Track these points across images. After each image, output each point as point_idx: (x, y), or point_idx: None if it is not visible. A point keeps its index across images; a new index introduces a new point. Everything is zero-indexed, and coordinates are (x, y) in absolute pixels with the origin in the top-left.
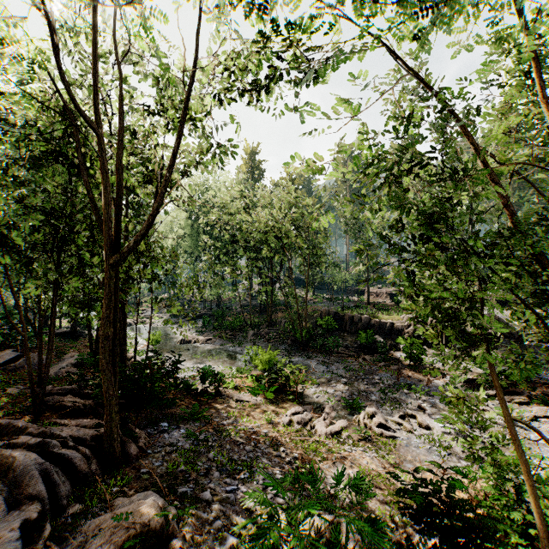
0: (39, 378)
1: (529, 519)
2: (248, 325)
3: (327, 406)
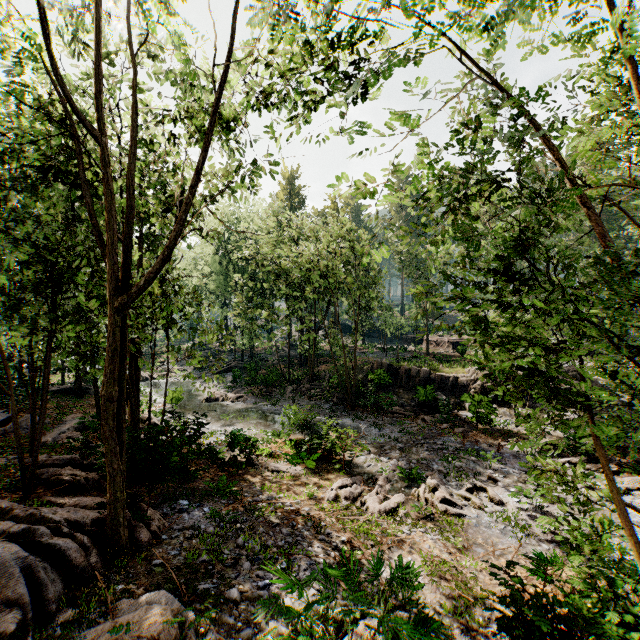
0: (31, 446)
1: (630, 619)
2: (286, 380)
3: (380, 477)
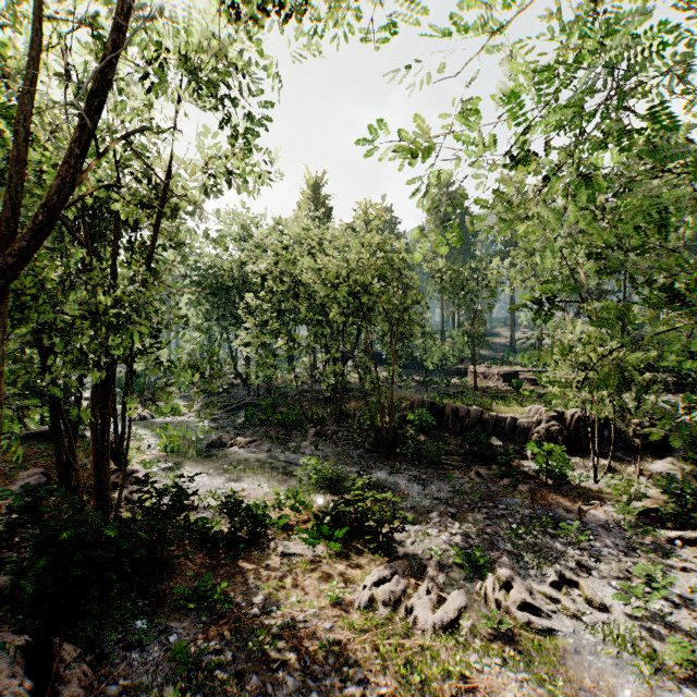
0: None
1: None
2: (308, 420)
3: (430, 563)
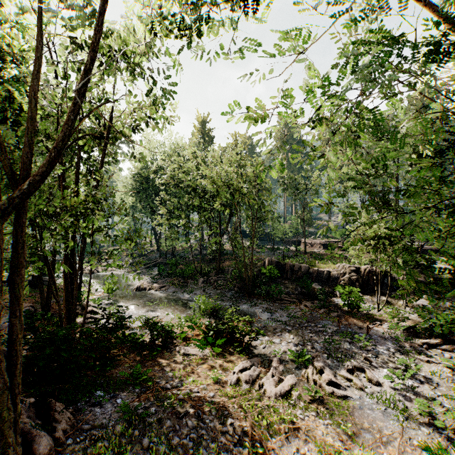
0: None
1: None
2: (198, 273)
3: (274, 359)
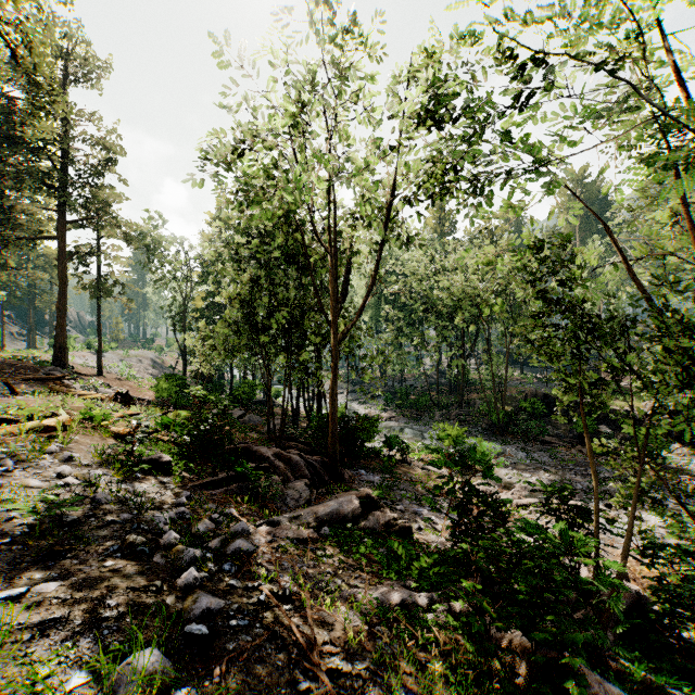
0: (268, 428)
1: None
2: (435, 405)
3: (518, 485)
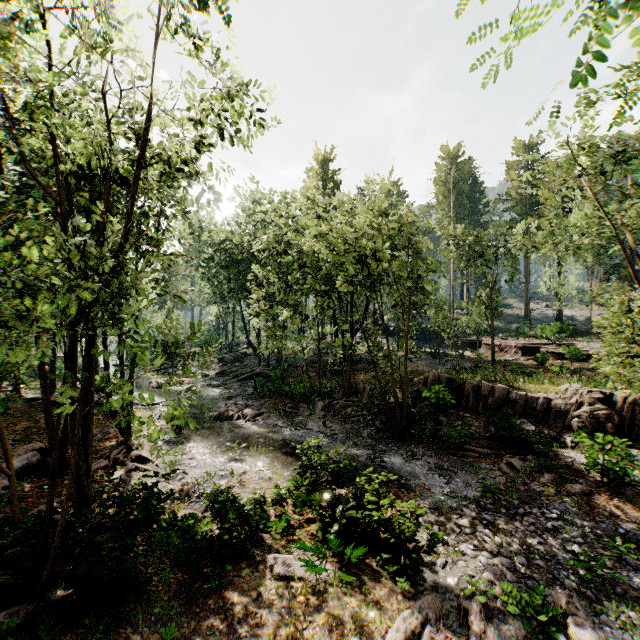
0: None
1: None
2: (316, 393)
3: (472, 606)
